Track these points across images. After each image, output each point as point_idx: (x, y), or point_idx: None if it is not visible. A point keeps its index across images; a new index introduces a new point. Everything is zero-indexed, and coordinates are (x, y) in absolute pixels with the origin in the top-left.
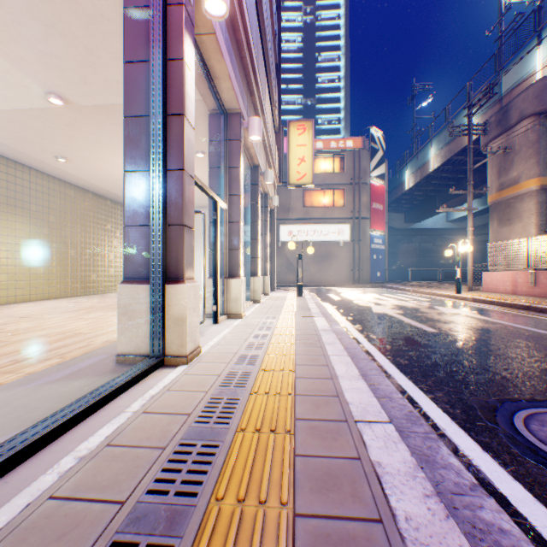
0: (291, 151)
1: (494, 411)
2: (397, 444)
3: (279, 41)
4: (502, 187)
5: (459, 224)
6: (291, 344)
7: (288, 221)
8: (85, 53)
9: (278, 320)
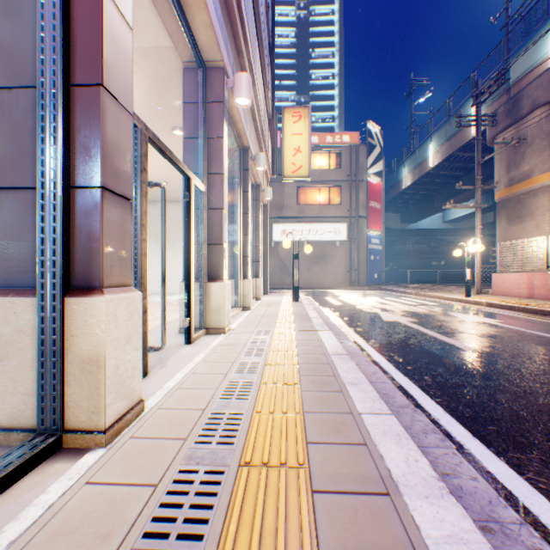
0: (286, 141)
1: None
2: None
3: (273, 19)
4: (512, 182)
5: (455, 225)
6: (295, 385)
7: (281, 220)
8: None
9: (272, 336)
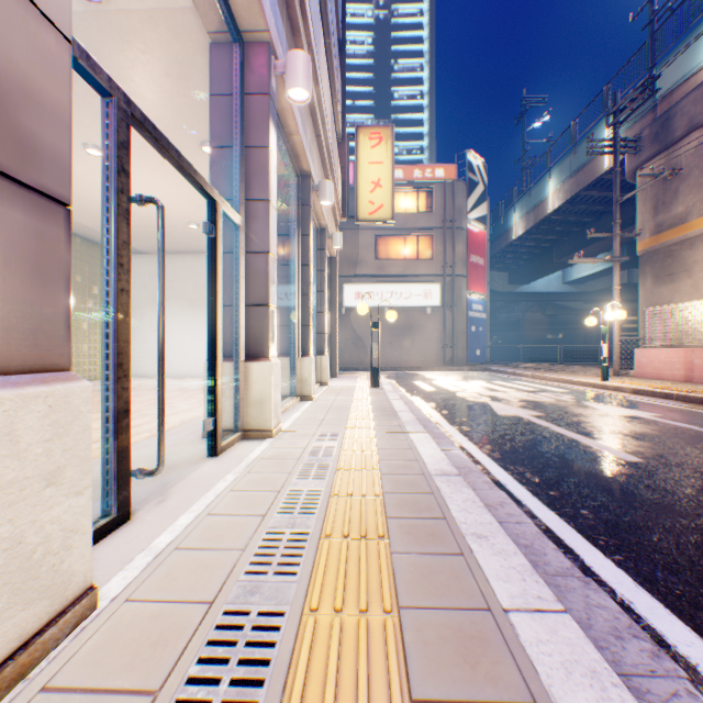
0: (361, 171)
1: None
2: None
3: (344, 8)
4: (661, 229)
5: (579, 287)
6: (380, 540)
7: (355, 279)
8: None
9: (342, 442)
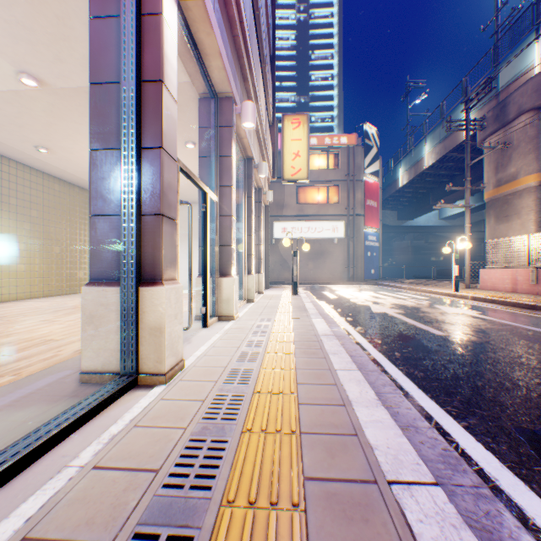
0: (286, 146)
1: None
2: (459, 530)
3: (274, 33)
4: (500, 183)
5: (451, 221)
6: (290, 353)
7: (282, 218)
8: (56, 23)
9: (273, 322)
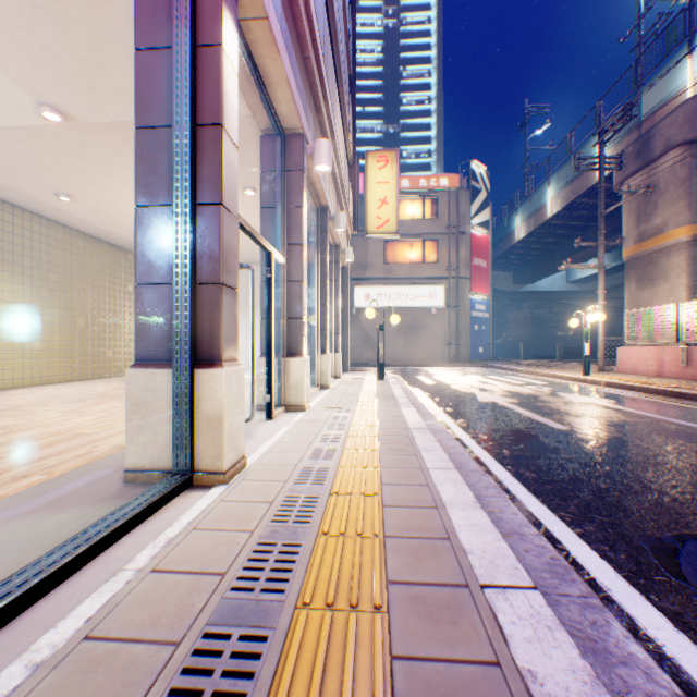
0: (370, 190)
1: (675, 556)
2: (553, 631)
3: (354, 47)
4: (643, 238)
5: (583, 286)
6: (374, 450)
7: (365, 282)
8: (89, 47)
9: (354, 413)
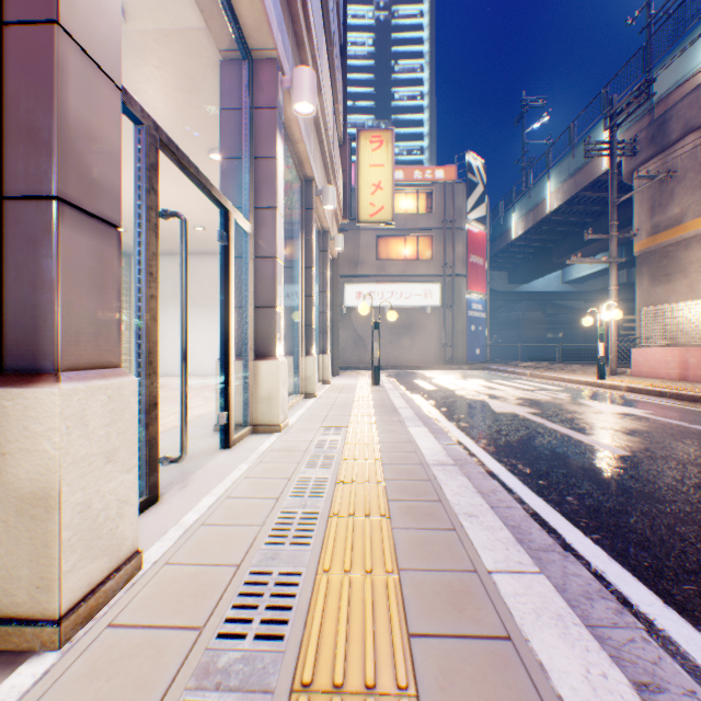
0: (362, 174)
1: None
2: None
3: (345, 14)
4: (657, 230)
5: (578, 286)
6: (382, 518)
7: (356, 279)
8: None
9: (345, 436)
